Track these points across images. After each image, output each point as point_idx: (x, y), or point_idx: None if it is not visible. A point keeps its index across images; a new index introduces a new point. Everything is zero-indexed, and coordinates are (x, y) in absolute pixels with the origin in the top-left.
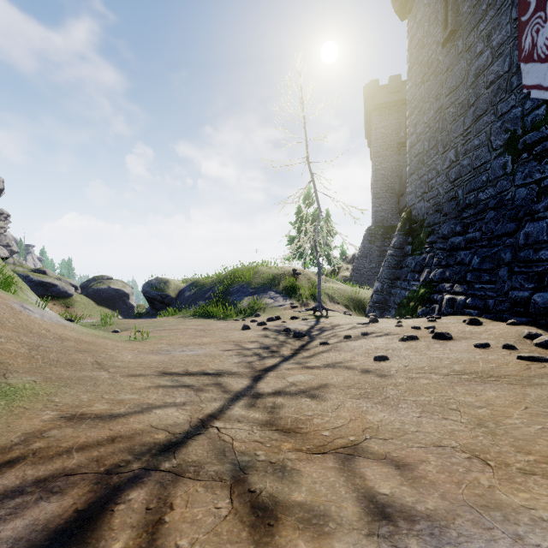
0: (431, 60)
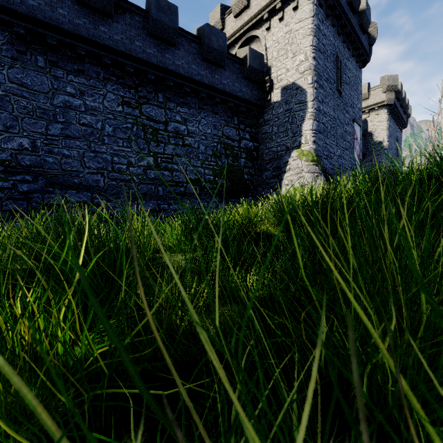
0: (332, 82)
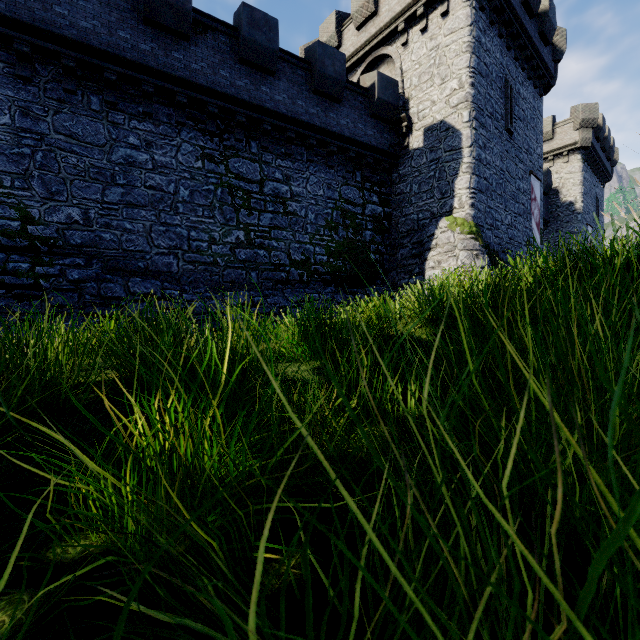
0: (498, 118)
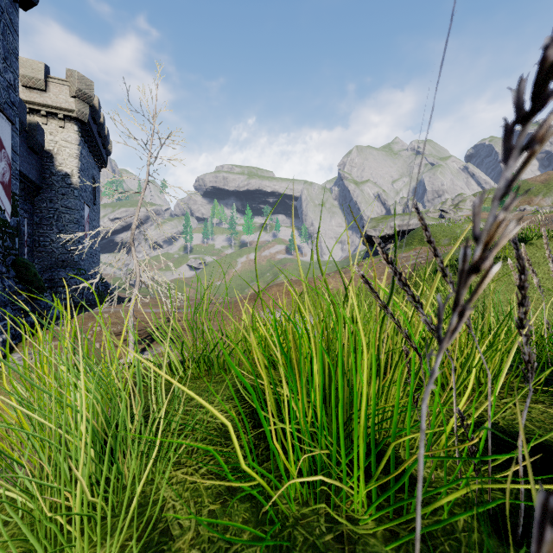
0: None
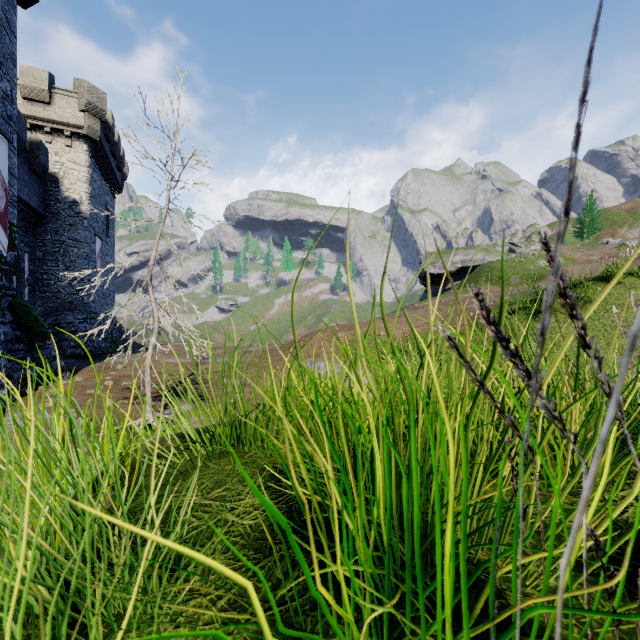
0: None
